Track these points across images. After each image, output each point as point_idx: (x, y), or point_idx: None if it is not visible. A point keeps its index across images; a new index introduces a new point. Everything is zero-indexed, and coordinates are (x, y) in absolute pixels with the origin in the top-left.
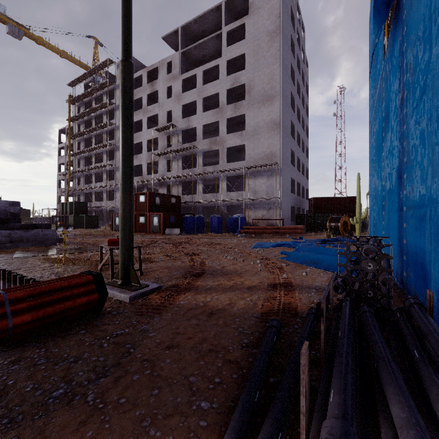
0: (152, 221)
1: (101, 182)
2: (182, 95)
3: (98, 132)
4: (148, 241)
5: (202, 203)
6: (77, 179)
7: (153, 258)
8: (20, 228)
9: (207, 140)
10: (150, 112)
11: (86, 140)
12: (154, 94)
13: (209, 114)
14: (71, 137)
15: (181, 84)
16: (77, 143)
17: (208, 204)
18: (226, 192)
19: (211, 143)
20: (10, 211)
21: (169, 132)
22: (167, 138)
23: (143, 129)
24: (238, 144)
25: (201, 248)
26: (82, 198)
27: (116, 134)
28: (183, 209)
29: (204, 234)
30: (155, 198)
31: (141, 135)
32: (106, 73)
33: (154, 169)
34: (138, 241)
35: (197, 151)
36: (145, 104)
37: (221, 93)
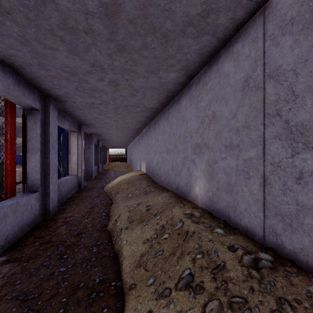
0: None
1: None
2: None
3: None
4: None
5: None
6: None
7: None
8: None
9: None
10: None
11: None
12: None
13: None
14: None
15: None
16: None
17: None
18: None
19: None
20: None
21: None
22: None
23: None
24: None
25: None
26: None
27: None
28: None
29: None
30: None
31: None
32: None
33: None
34: None
35: None
36: None
37: None
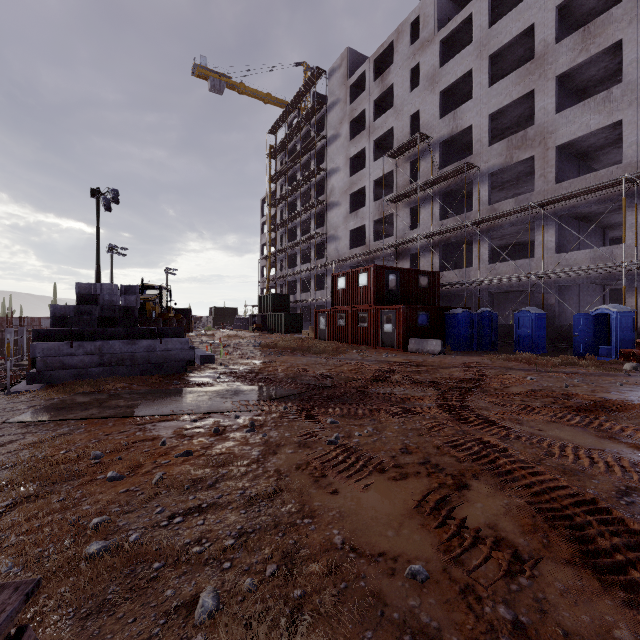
0: (381, 322)
1: (308, 264)
2: (439, 71)
3: (304, 188)
4: (370, 371)
5: (488, 284)
6: (279, 263)
7: (365, 542)
8: (126, 335)
9: (500, 145)
10: (379, 129)
11: (289, 205)
12: (386, 97)
13: (505, 84)
14: (273, 205)
15: (438, 50)
16: (280, 212)
17: (504, 284)
18: (555, 253)
19: (511, 148)
20: (118, 304)
21: (414, 153)
22: (410, 167)
23: (366, 164)
24: (594, 127)
25: (562, 433)
26: (285, 289)
27: (327, 184)
28: (442, 299)
29: (508, 357)
30: (387, 277)
31: (364, 175)
32: (314, 96)
33: (386, 234)
34: (348, 368)
35: (475, 175)
36: (371, 119)
37: (541, 22)
